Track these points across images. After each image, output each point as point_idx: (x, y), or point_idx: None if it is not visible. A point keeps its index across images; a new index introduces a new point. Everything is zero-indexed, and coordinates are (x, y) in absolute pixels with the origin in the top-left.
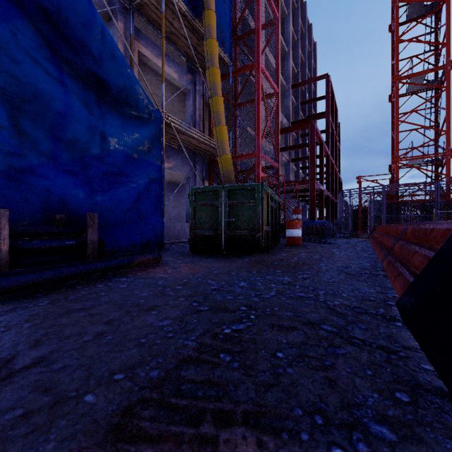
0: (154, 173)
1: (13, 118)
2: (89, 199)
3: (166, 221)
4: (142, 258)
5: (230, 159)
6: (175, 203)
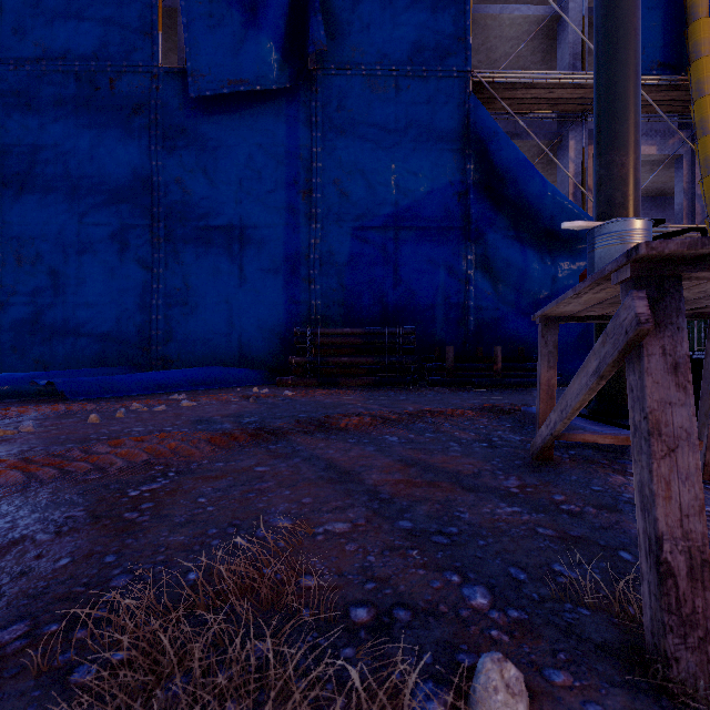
0: None
1: (493, 285)
2: None
3: None
4: None
5: None
6: None
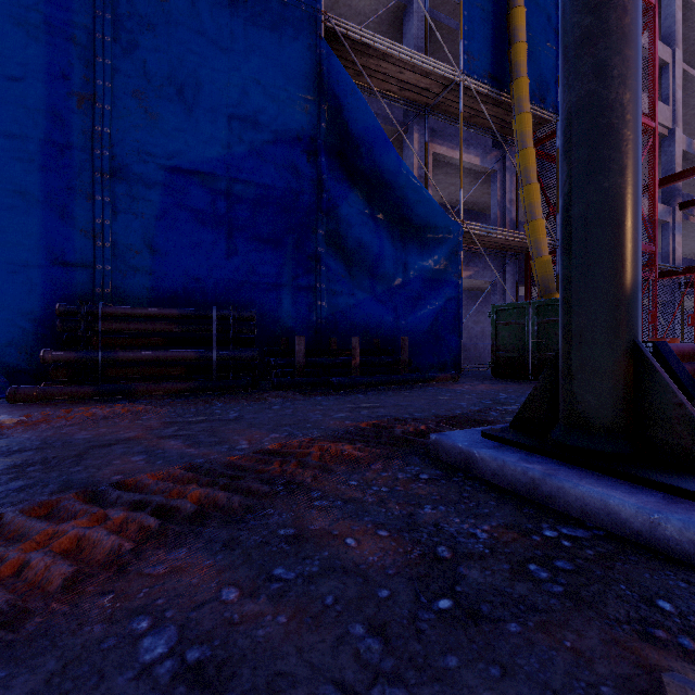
0: (451, 291)
1: (348, 267)
2: (395, 324)
3: (465, 341)
4: (442, 375)
5: (548, 261)
6: (477, 316)
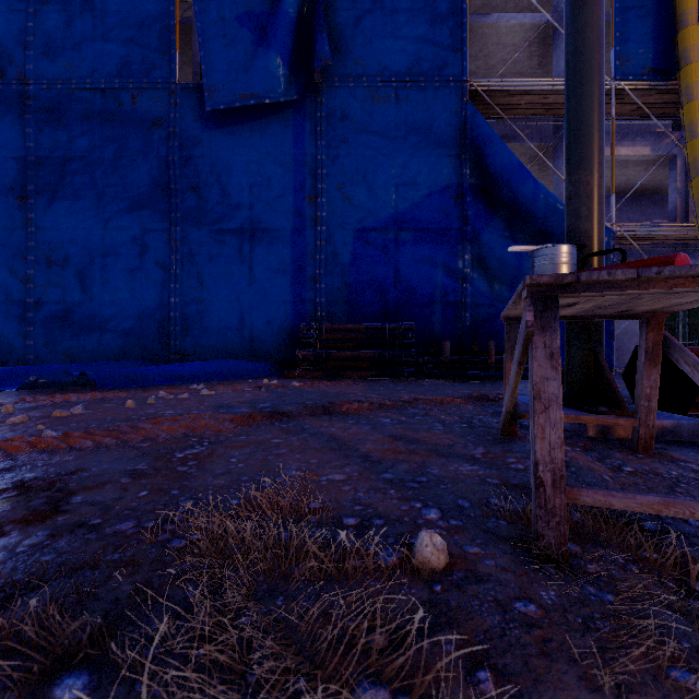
0: None
1: (489, 283)
2: None
3: None
4: None
5: None
6: None
